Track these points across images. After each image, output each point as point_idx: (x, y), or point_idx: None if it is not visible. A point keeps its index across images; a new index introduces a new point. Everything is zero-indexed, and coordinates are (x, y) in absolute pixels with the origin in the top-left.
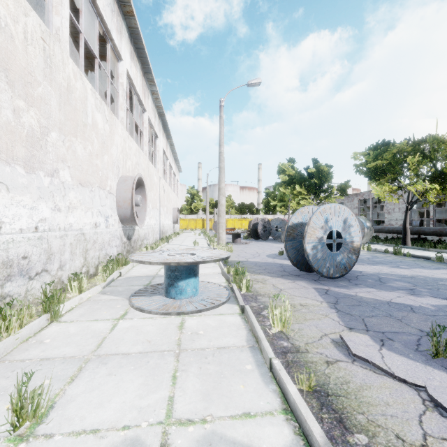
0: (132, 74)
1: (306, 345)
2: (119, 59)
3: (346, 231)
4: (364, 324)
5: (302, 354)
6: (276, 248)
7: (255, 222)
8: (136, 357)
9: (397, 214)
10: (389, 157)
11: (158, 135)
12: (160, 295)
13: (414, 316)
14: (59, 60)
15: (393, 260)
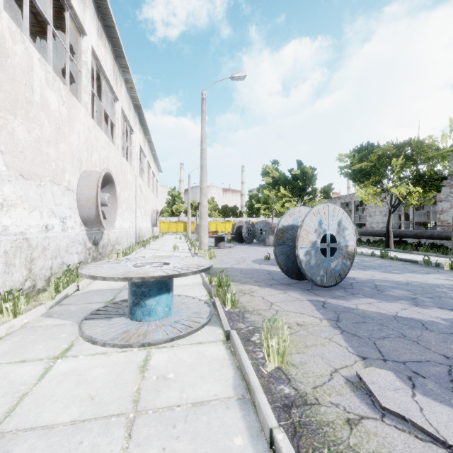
0: (100, 54)
1: (314, 390)
2: (82, 34)
3: (340, 234)
4: (378, 350)
5: (312, 408)
6: (262, 252)
7: (240, 225)
8: (63, 434)
9: (378, 217)
10: (374, 159)
11: (134, 130)
12: (123, 316)
13: (430, 335)
14: None
15: (382, 264)
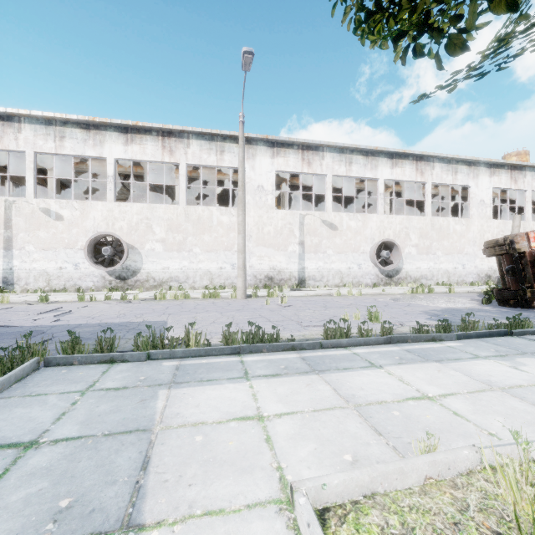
0: None
1: None
2: None
3: None
4: None
5: None
6: None
7: None
8: None
9: None
10: None
11: None
12: None
13: None
14: (527, 226)
15: None
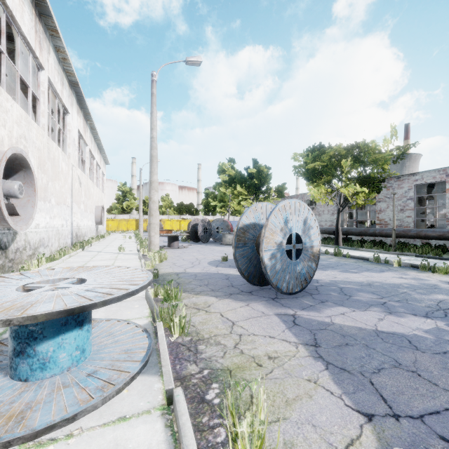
0: (10, 0)
1: None
2: None
3: (306, 234)
4: (381, 396)
5: None
6: (219, 252)
7: (195, 223)
8: None
9: (326, 216)
10: (326, 159)
11: (70, 110)
12: None
13: (425, 358)
14: None
15: (338, 263)
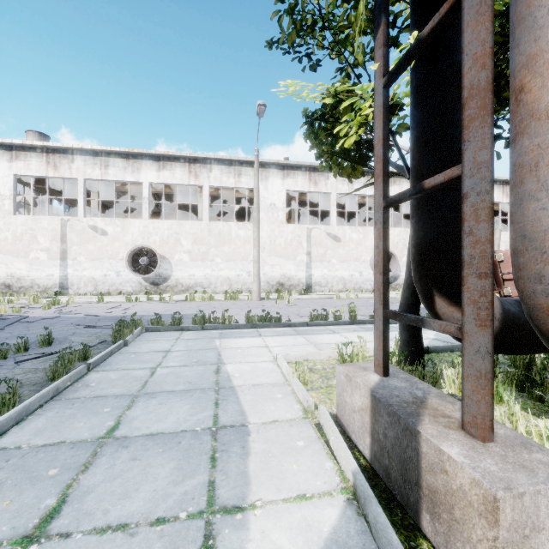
0: None
1: None
2: None
3: None
4: None
5: None
6: None
7: None
8: None
9: None
10: None
11: None
12: None
13: None
14: None
15: None
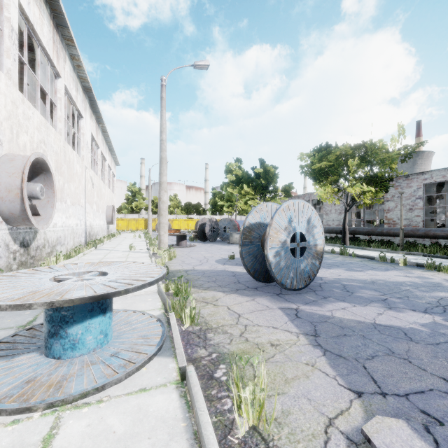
0: (31, 15)
1: None
2: None
3: (309, 233)
4: (372, 378)
5: None
6: (226, 251)
7: (203, 222)
8: None
9: (333, 215)
10: (333, 159)
11: (83, 115)
12: (35, 350)
13: (418, 348)
14: None
15: (343, 262)
